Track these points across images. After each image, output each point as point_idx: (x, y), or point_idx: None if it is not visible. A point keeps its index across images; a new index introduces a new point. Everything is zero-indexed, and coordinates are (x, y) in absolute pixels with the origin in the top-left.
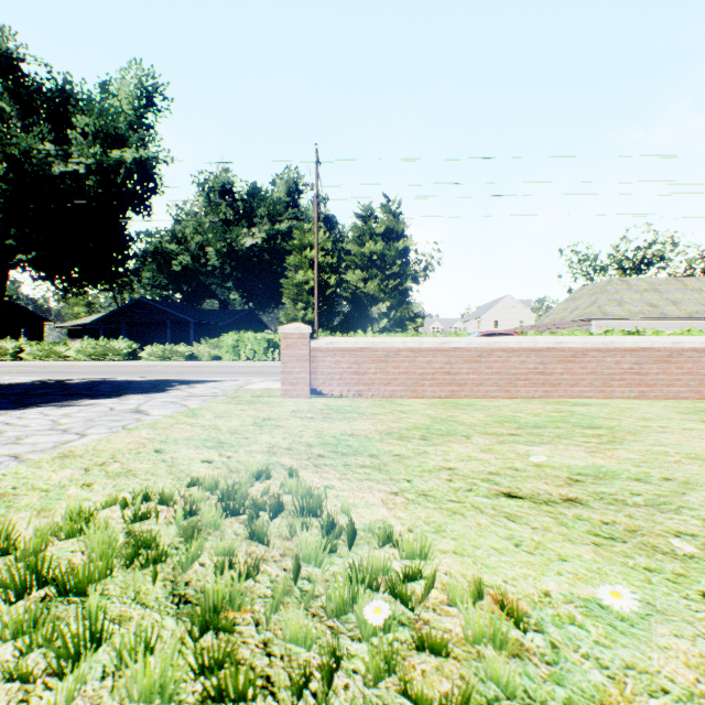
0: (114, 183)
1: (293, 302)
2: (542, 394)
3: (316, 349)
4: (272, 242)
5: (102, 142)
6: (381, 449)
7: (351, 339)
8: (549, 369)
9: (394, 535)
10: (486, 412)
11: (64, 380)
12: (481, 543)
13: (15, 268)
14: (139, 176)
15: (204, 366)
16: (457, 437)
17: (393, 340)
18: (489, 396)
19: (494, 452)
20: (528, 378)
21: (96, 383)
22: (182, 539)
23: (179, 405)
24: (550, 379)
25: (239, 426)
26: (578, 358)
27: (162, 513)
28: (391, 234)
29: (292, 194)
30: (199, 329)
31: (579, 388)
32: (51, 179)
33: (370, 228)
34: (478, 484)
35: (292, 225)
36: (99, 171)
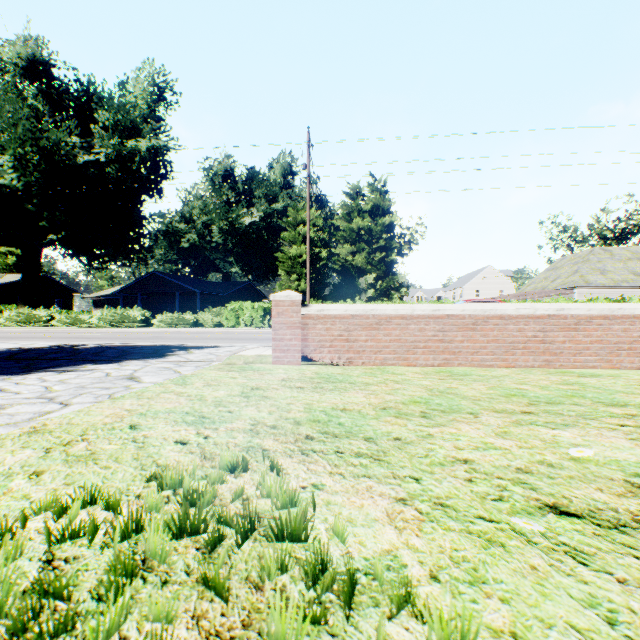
0: (130, 170)
1: (287, 274)
2: (542, 364)
3: (307, 317)
4: (269, 220)
5: (121, 134)
6: (378, 430)
7: (342, 307)
8: (549, 337)
9: (412, 588)
10: (486, 383)
11: (77, 345)
12: (551, 614)
13: (48, 246)
14: (151, 163)
15: (206, 332)
16: (463, 415)
17: (384, 308)
18: (485, 364)
19: (512, 437)
20: (526, 346)
21: (104, 349)
22: (112, 578)
23: (172, 372)
24: (550, 348)
25: (225, 397)
26: (582, 326)
27: (103, 526)
28: (377, 210)
29: (287, 176)
30: (204, 299)
31: (583, 357)
32: (76, 167)
33: (358, 205)
34: (509, 488)
35: (287, 204)
36: (117, 159)
